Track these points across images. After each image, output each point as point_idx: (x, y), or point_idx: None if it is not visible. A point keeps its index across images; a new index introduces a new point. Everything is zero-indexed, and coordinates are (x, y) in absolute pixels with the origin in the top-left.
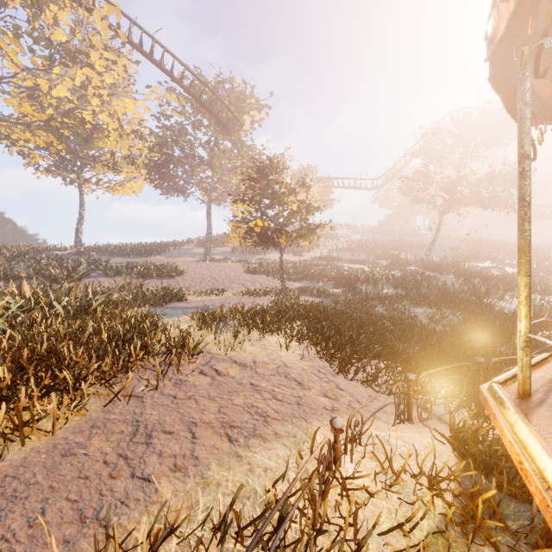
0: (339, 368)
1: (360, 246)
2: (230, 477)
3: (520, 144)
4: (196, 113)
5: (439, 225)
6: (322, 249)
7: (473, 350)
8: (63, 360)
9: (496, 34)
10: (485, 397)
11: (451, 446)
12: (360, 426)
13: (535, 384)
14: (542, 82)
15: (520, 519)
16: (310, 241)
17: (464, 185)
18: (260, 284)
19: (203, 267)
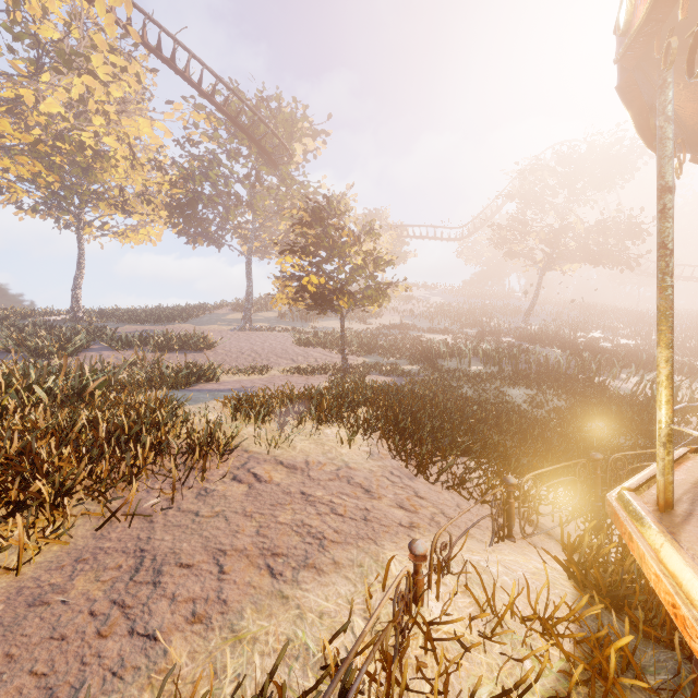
0: (418, 469)
1: (442, 311)
2: (272, 628)
3: (660, 173)
4: (232, 139)
5: (539, 286)
6: (393, 315)
7: (585, 443)
8: (39, 465)
9: (631, 23)
10: (614, 509)
11: (566, 572)
12: (447, 548)
13: (676, 490)
14: (682, 95)
15: (661, 672)
16: (380, 304)
17: (569, 236)
18: (314, 359)
19: (242, 338)
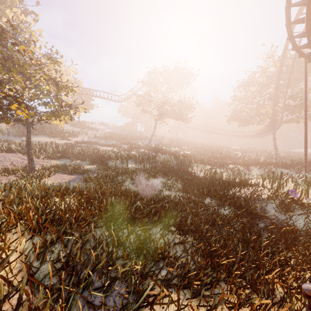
0: None
1: (111, 136)
2: None
3: None
4: None
5: (155, 126)
6: (84, 136)
7: (211, 219)
8: None
9: None
10: None
11: None
12: None
13: None
14: None
15: None
16: (63, 119)
17: (168, 105)
18: (10, 162)
19: None
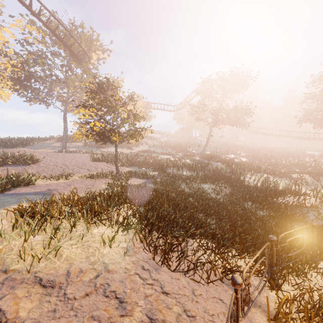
0: (162, 261)
1: (167, 144)
2: None
3: None
4: (53, 44)
5: (210, 134)
6: (144, 146)
7: (247, 216)
8: None
9: None
10: None
11: None
12: None
13: None
14: None
15: None
16: (137, 139)
17: (223, 112)
18: (101, 169)
19: (59, 156)
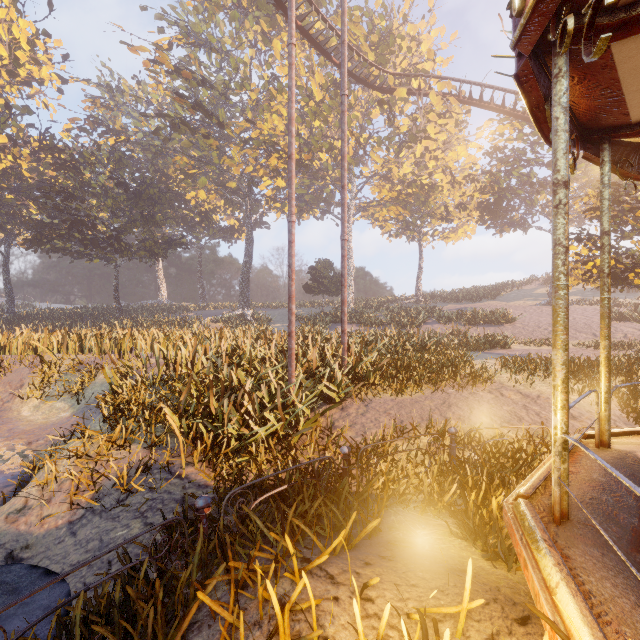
0: (636, 420)
1: None
2: (485, 431)
3: None
4: (535, 132)
5: None
6: None
7: None
8: (413, 369)
9: None
10: None
11: None
12: None
13: None
14: None
15: None
16: None
17: None
18: (622, 334)
19: (544, 313)
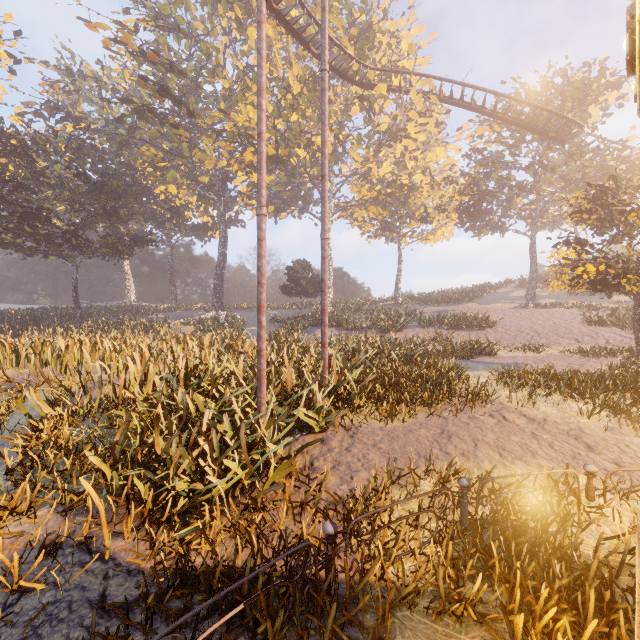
0: None
1: None
2: (496, 472)
3: None
4: (513, 135)
5: None
6: None
7: None
8: (404, 388)
9: None
10: None
11: None
12: None
13: None
14: None
15: None
16: None
17: None
18: (605, 340)
19: (523, 316)
